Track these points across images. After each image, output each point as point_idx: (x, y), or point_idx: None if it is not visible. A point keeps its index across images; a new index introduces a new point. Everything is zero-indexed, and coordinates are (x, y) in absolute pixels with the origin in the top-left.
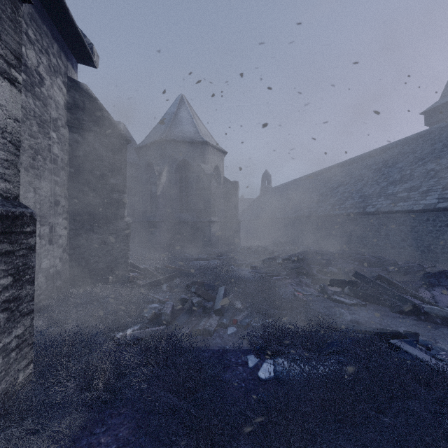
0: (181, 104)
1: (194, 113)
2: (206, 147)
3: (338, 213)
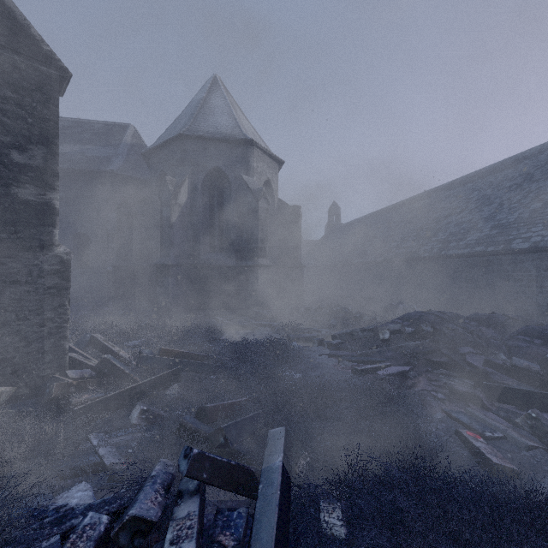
0: (214, 88)
1: (233, 101)
2: (250, 149)
3: (457, 253)
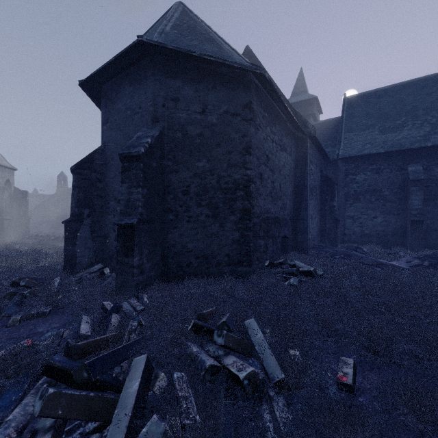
0: None
1: None
2: None
3: None
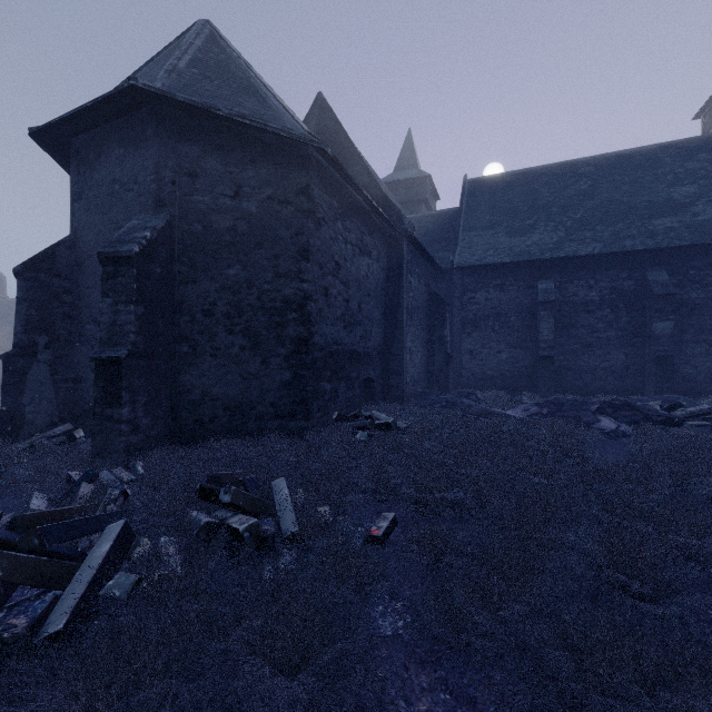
0: None
1: None
2: None
3: None
